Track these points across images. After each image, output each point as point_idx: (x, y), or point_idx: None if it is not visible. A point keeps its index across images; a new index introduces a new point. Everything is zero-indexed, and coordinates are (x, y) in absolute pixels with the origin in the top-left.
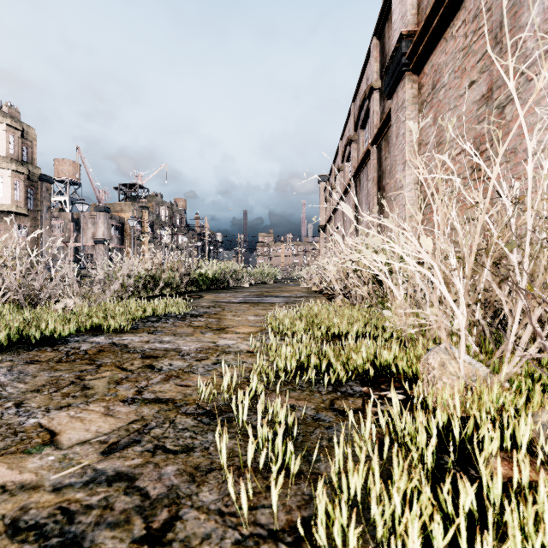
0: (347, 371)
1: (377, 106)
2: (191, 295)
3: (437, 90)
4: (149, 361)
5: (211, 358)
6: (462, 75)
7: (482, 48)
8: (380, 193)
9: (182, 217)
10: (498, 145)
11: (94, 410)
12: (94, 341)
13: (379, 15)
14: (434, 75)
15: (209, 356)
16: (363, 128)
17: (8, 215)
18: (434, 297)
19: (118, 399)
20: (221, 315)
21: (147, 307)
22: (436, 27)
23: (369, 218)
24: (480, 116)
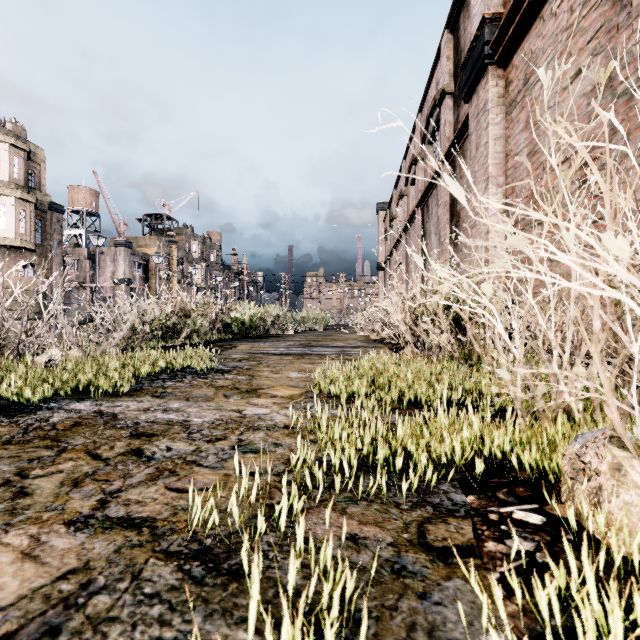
0: (435, 462)
1: (449, 115)
2: (222, 345)
3: (531, 85)
4: (138, 443)
5: (230, 437)
6: (566, 62)
7: (595, 23)
8: (454, 221)
9: (217, 253)
10: (625, 143)
11: (10, 544)
12: (74, 408)
13: (453, 3)
14: (527, 67)
15: (228, 434)
16: (432, 143)
17: (13, 250)
18: (592, 349)
19: (62, 518)
20: (255, 371)
21: (158, 361)
22: (530, 4)
23: (495, 205)
24: (592, 111)
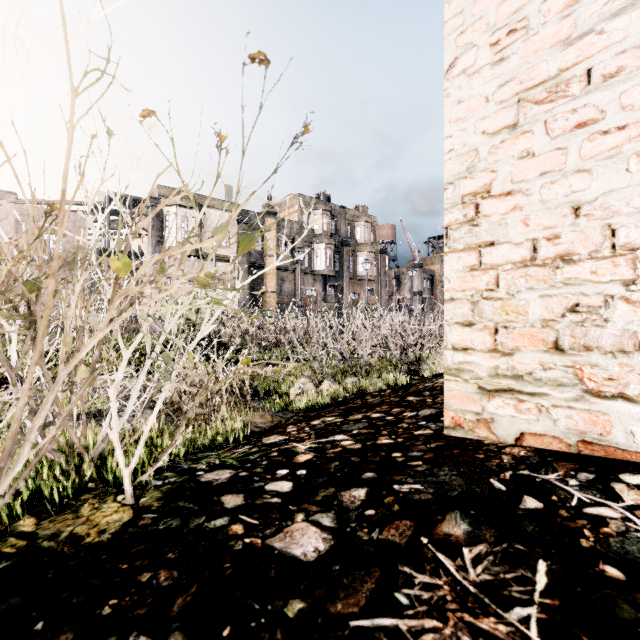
0: None
1: None
2: None
3: None
4: None
5: None
6: None
7: None
8: None
9: None
10: None
11: None
12: None
13: None
14: None
15: None
16: None
17: (364, 282)
18: None
19: None
20: None
21: None
22: None
23: None
24: None
